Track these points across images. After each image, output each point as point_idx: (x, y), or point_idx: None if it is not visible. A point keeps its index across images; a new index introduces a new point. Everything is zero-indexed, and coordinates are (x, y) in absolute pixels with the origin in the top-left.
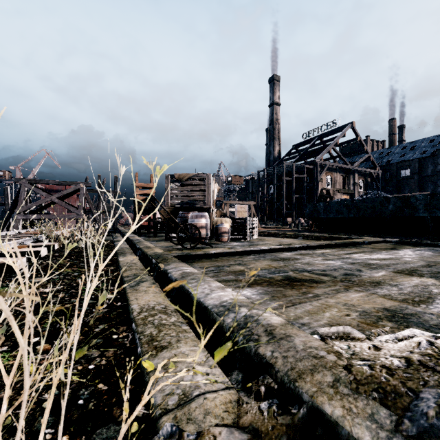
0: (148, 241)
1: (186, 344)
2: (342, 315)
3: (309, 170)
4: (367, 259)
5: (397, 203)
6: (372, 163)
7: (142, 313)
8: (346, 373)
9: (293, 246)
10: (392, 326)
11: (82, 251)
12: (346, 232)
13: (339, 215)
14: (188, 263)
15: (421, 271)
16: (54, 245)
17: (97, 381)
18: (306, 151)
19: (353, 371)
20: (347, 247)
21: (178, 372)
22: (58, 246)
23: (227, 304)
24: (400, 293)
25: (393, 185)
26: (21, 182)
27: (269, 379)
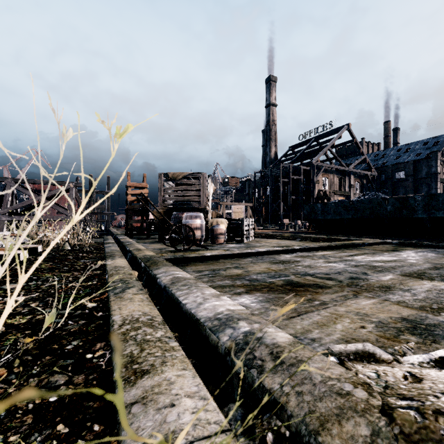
0: (140, 243)
1: (173, 367)
2: (357, 328)
3: (305, 172)
4: (370, 261)
5: (395, 204)
6: (368, 165)
7: (124, 326)
8: (386, 421)
9: (293, 248)
10: (417, 340)
11: (68, 254)
12: (344, 233)
13: (337, 216)
14: (180, 267)
15: (429, 274)
16: (37, 248)
17: (32, 443)
18: (302, 153)
19: (397, 419)
20: (347, 248)
21: (160, 408)
22: (42, 249)
23: (223, 317)
24: (415, 299)
25: (388, 187)
26: (6, 181)
27: (278, 421)
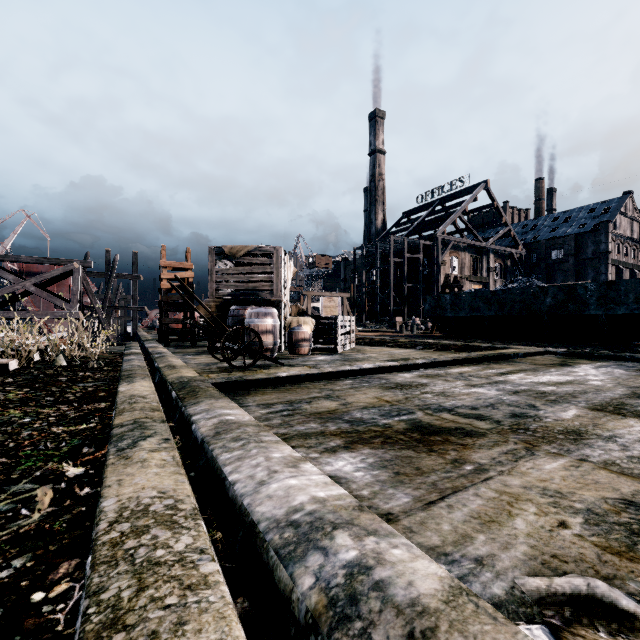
0: (179, 355)
1: (198, 638)
2: (553, 527)
3: (426, 249)
4: (535, 384)
5: (557, 296)
6: (514, 239)
7: (118, 524)
8: None
9: (414, 362)
10: None
11: (61, 373)
12: (484, 337)
13: (473, 313)
14: (237, 397)
15: (631, 405)
16: (8, 364)
17: None
18: (422, 221)
19: None
20: (494, 362)
21: None
22: (18, 365)
23: (304, 520)
24: (629, 456)
25: (541, 271)
26: None
27: None
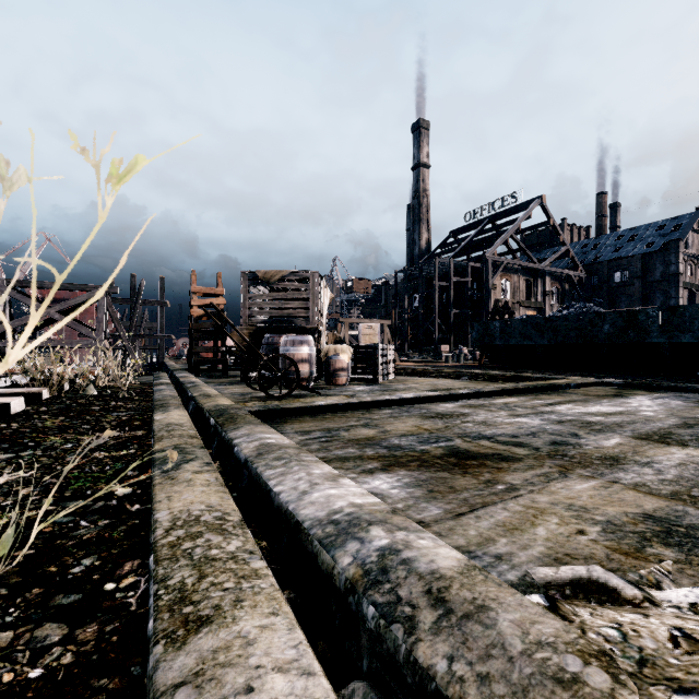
0: (212, 385)
1: (254, 611)
2: (571, 533)
3: (474, 271)
4: (582, 414)
5: (616, 322)
6: (572, 260)
7: (174, 530)
8: None
9: (457, 392)
10: (676, 557)
11: (93, 402)
12: (537, 368)
13: (525, 341)
14: (274, 424)
15: (679, 435)
16: (41, 393)
17: None
18: (470, 241)
19: None
20: (543, 393)
21: (226, 697)
22: (50, 394)
23: (343, 519)
24: (661, 479)
25: (603, 295)
26: None
27: None
